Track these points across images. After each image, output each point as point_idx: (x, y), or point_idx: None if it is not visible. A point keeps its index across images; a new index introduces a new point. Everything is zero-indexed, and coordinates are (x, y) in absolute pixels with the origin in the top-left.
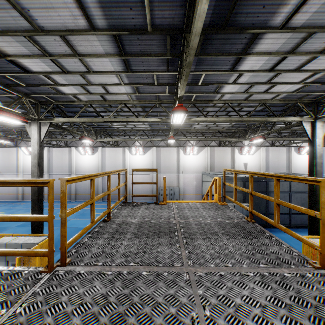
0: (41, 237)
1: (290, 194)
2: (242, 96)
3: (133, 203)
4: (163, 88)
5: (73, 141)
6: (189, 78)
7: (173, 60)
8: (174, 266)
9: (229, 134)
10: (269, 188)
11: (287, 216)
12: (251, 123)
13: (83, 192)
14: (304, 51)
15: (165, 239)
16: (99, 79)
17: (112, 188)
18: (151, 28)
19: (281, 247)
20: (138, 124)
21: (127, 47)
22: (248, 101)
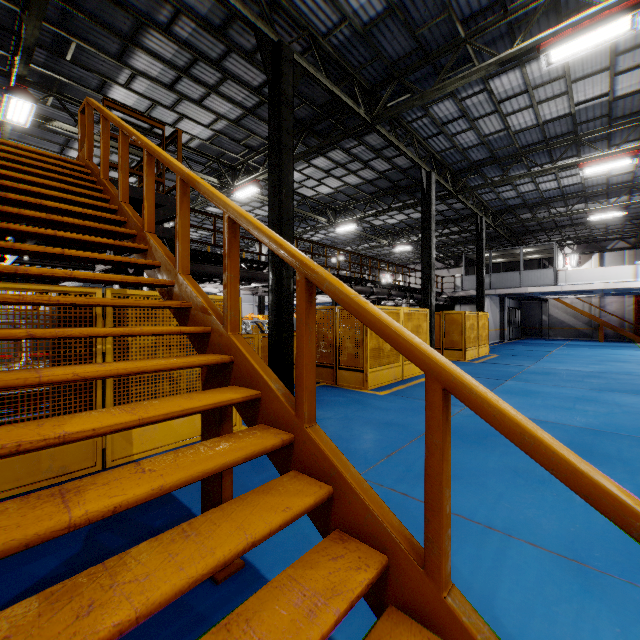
0: None
1: None
2: None
3: None
4: None
5: None
6: None
7: None
8: None
9: None
10: None
11: None
12: None
13: None
14: (116, 161)
15: None
16: None
17: None
18: None
19: None
20: None
21: None
22: None
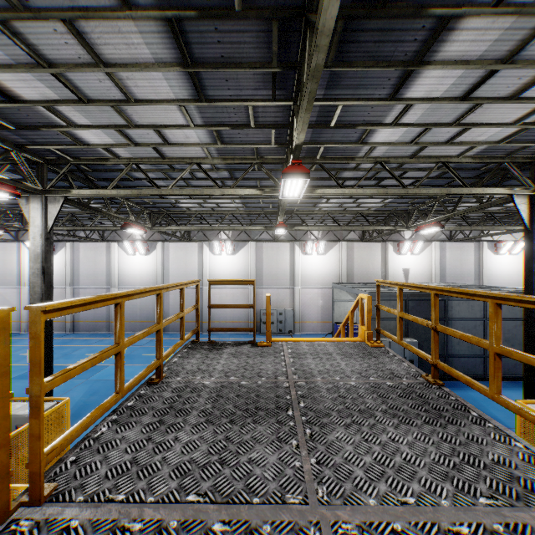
0: (45, 404)
1: (484, 323)
2: (408, 150)
3: (211, 343)
4: (265, 133)
5: (115, 232)
6: (313, 115)
7: (285, 76)
8: (287, 504)
9: (379, 219)
10: (449, 311)
11: (480, 359)
12: (417, 200)
13: (130, 318)
14: (531, 58)
15: (268, 427)
16: (149, 116)
17: (167, 318)
18: (241, 4)
19: (510, 448)
20: (224, 201)
21: (196, 48)
22: (417, 160)
